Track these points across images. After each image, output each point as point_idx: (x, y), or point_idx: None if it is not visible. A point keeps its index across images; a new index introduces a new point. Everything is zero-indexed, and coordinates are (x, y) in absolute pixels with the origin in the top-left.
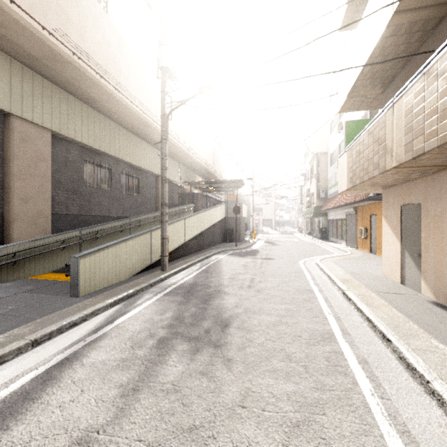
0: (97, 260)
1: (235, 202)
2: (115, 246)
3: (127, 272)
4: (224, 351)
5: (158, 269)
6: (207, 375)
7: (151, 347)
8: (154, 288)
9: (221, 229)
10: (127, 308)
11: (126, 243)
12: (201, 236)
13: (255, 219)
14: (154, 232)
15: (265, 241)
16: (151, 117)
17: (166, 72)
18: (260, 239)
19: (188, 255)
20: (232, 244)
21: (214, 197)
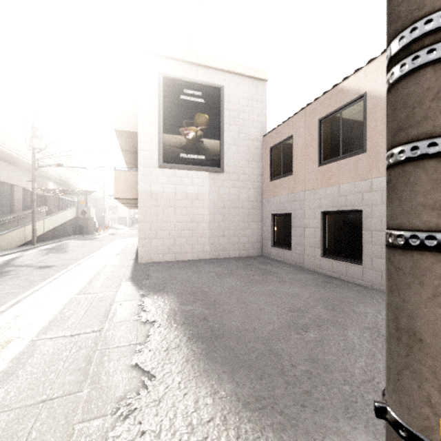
0: (4, 238)
1: (84, 206)
2: (10, 232)
3: (14, 245)
4: (66, 253)
5: (30, 245)
6: (61, 254)
7: (43, 254)
8: (33, 249)
9: (72, 225)
10: (26, 252)
11: (14, 231)
12: (55, 230)
13: (111, 217)
14: (26, 226)
15: (110, 233)
16: (15, 151)
17: (36, 149)
18: (107, 233)
19: (46, 241)
20: (81, 236)
21: (67, 198)
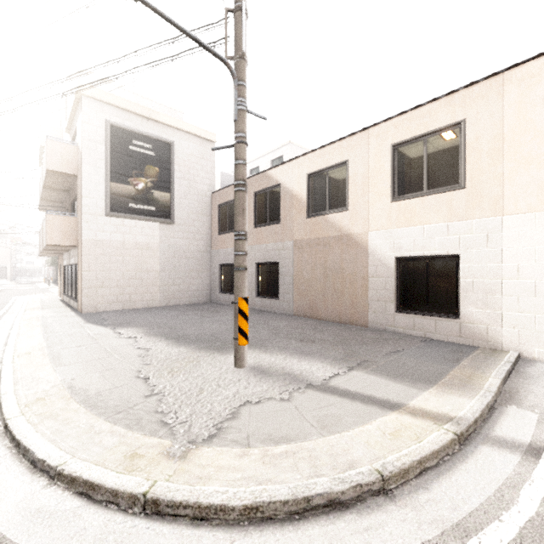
0: None
1: None
2: None
3: None
4: None
5: None
6: None
7: None
8: None
9: None
10: None
11: None
12: None
13: None
14: None
15: None
16: None
17: None
18: None
19: None
20: None
21: None
